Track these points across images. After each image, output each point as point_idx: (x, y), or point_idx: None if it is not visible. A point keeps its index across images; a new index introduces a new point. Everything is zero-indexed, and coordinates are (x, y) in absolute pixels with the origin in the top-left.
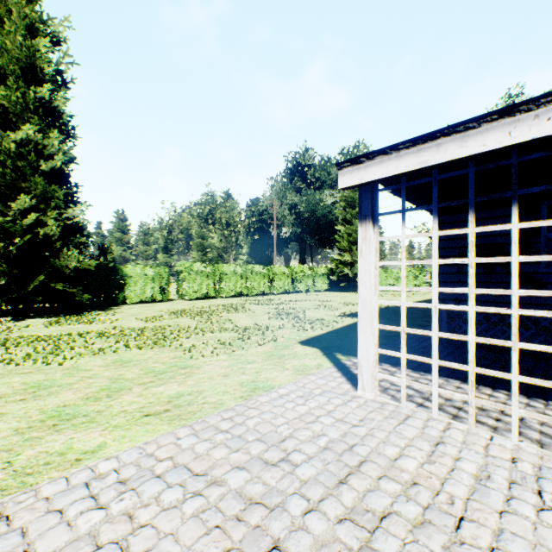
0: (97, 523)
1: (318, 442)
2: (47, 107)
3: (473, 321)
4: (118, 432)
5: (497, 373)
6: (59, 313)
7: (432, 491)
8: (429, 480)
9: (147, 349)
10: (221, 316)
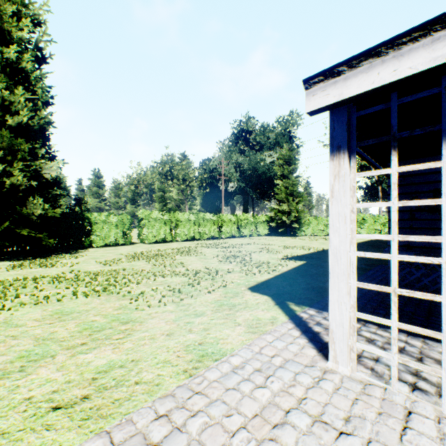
0: None
1: None
2: (15, 67)
3: None
4: None
5: None
6: (28, 256)
7: None
8: None
9: (94, 297)
10: (174, 260)
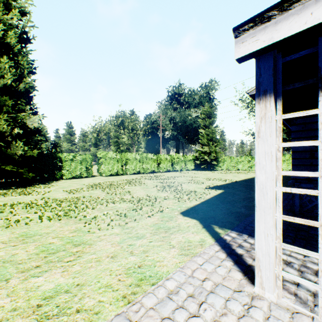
0: None
1: None
2: (2, 42)
3: None
4: None
5: None
6: (13, 186)
7: None
8: None
9: (56, 221)
10: (123, 189)
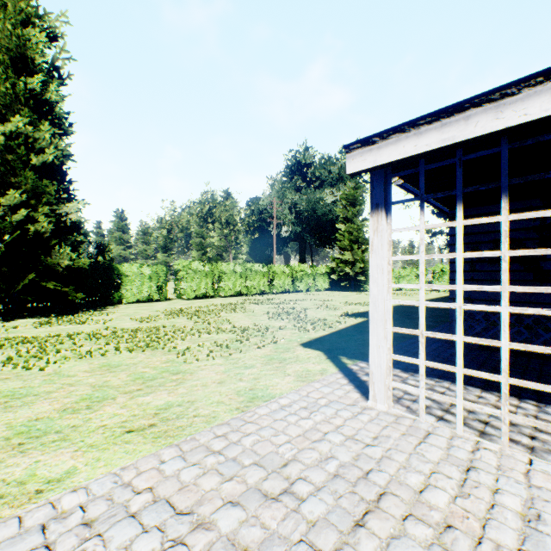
0: None
1: (327, 467)
2: (39, 99)
3: (506, 324)
4: (92, 454)
5: (537, 385)
6: (51, 313)
7: (473, 538)
8: (466, 522)
9: (139, 352)
10: (219, 317)
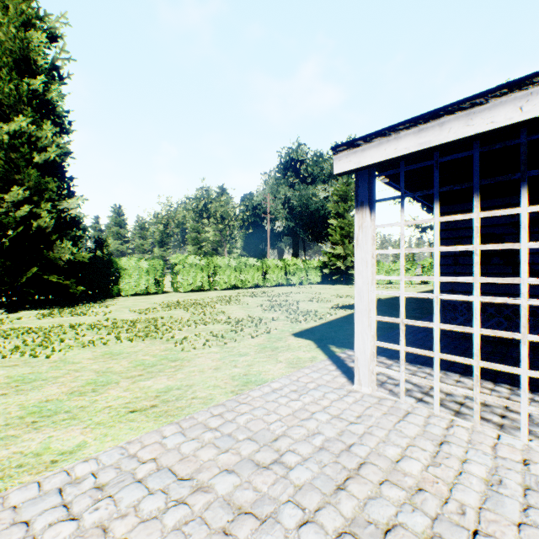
0: (66, 537)
1: (313, 441)
2: (41, 99)
3: (478, 312)
4: (100, 430)
5: (504, 367)
6: (53, 305)
7: (440, 498)
8: (435, 486)
9: (138, 341)
10: (214, 308)
